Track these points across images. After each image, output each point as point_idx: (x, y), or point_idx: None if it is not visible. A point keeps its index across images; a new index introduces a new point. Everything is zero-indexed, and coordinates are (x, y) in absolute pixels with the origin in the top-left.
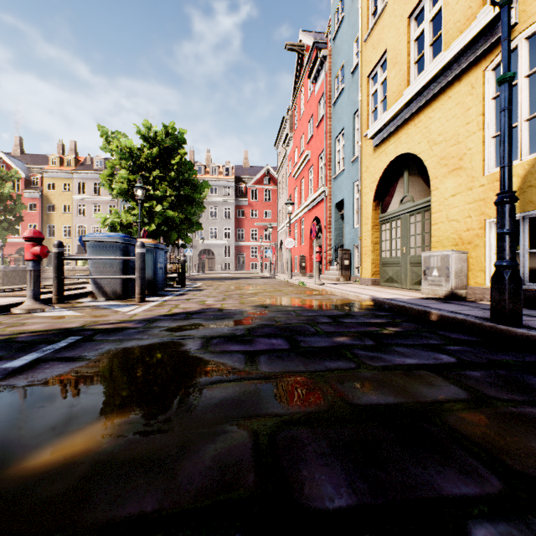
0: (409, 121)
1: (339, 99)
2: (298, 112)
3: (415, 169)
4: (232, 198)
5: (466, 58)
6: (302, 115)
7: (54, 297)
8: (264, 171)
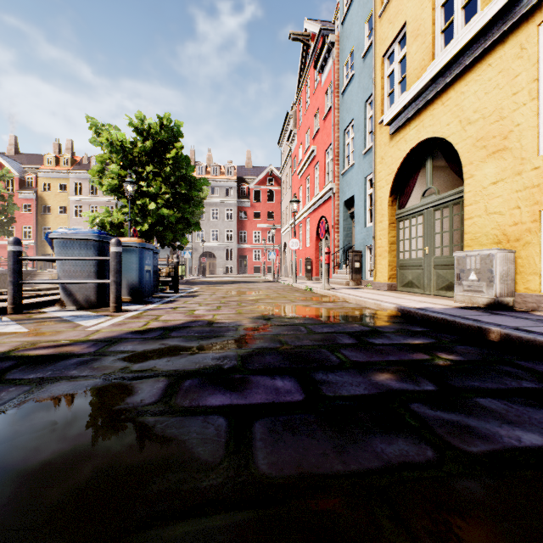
0: (435, 100)
1: (348, 87)
2: (303, 106)
3: (441, 156)
4: (234, 199)
5: (514, 12)
6: (307, 108)
7: (8, 306)
8: (267, 171)
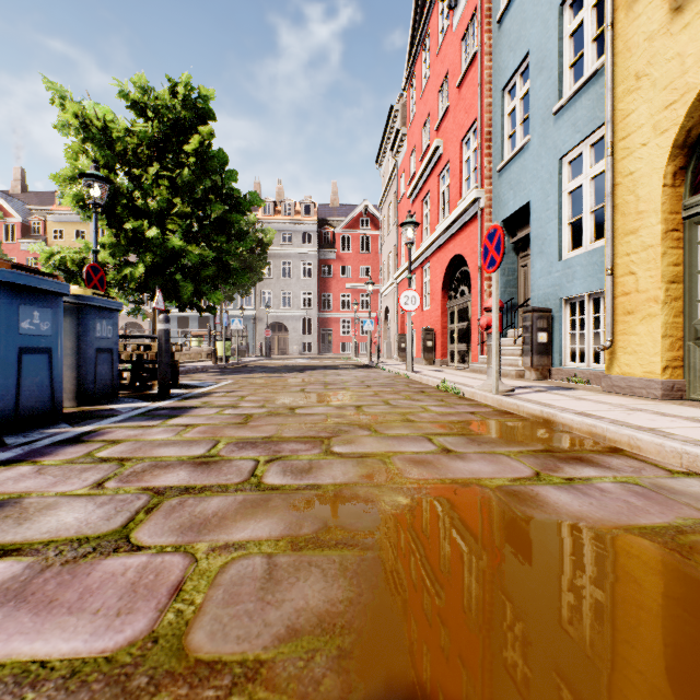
0: None
1: None
2: (417, 86)
3: None
4: (313, 248)
5: None
6: (426, 85)
7: None
8: (360, 208)
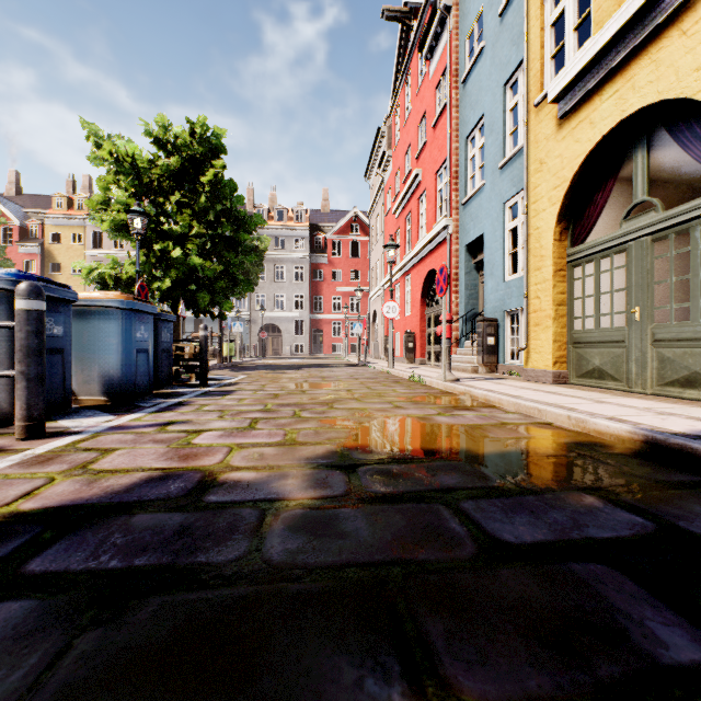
0: (665, 31)
1: (474, 69)
2: (401, 116)
3: (669, 140)
4: (305, 253)
5: None
6: (408, 117)
7: None
8: (350, 215)
